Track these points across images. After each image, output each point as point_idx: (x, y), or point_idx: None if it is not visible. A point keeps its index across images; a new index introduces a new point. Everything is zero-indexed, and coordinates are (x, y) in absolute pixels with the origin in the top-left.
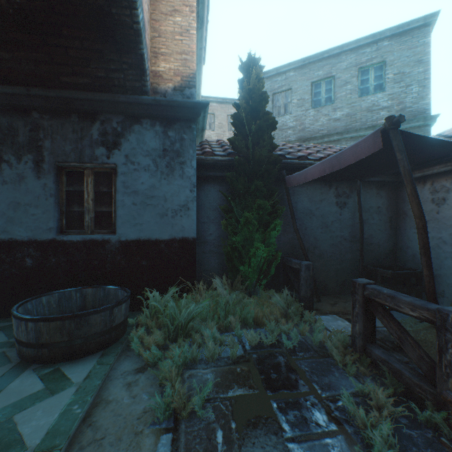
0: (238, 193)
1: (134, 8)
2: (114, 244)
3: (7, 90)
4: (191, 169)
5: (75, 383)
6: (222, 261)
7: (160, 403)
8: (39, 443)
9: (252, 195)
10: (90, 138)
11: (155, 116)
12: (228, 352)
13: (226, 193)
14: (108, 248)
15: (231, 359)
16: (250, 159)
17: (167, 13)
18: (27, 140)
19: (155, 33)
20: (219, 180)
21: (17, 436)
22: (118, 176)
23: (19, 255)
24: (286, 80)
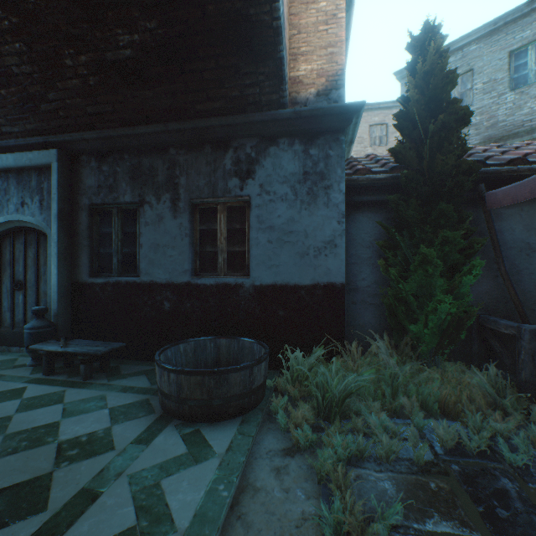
0: (405, 222)
1: (274, 0)
2: (248, 289)
3: (149, 129)
4: (339, 194)
5: (218, 454)
6: (379, 316)
7: (328, 516)
8: (187, 527)
9: (431, 223)
10: (222, 169)
11: (294, 133)
12: (408, 452)
13: (385, 224)
14: (241, 293)
15: (415, 463)
16: (425, 173)
17: (308, 0)
18: (165, 178)
19: (294, 30)
20: (374, 206)
21: (165, 509)
22: (251, 210)
23: (158, 298)
24: (463, 58)
